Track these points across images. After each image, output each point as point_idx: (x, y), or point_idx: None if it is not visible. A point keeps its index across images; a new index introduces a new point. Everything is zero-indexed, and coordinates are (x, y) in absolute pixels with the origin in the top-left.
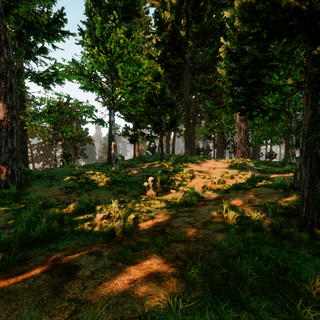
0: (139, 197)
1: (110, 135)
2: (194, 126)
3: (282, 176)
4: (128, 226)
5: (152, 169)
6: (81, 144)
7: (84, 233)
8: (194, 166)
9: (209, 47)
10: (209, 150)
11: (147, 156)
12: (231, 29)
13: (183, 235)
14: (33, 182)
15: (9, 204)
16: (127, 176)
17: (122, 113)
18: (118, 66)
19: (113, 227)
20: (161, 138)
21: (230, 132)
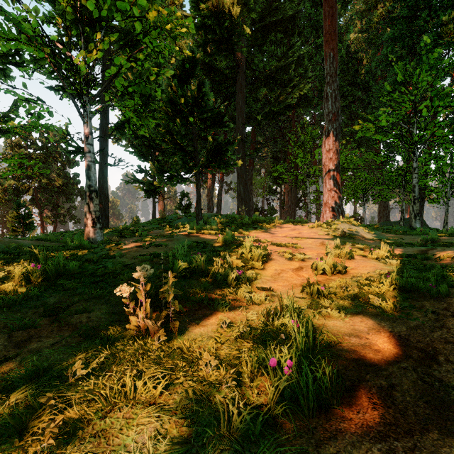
0: (94, 344)
1: (101, 177)
2: (252, 173)
3: (452, 252)
4: None
5: (174, 239)
6: (66, 200)
7: None
8: (259, 233)
9: (275, 47)
10: (273, 210)
11: (174, 218)
12: (308, 25)
13: None
14: None
15: None
16: (101, 257)
17: (132, 145)
18: None
19: None
20: (198, 182)
21: (309, 181)
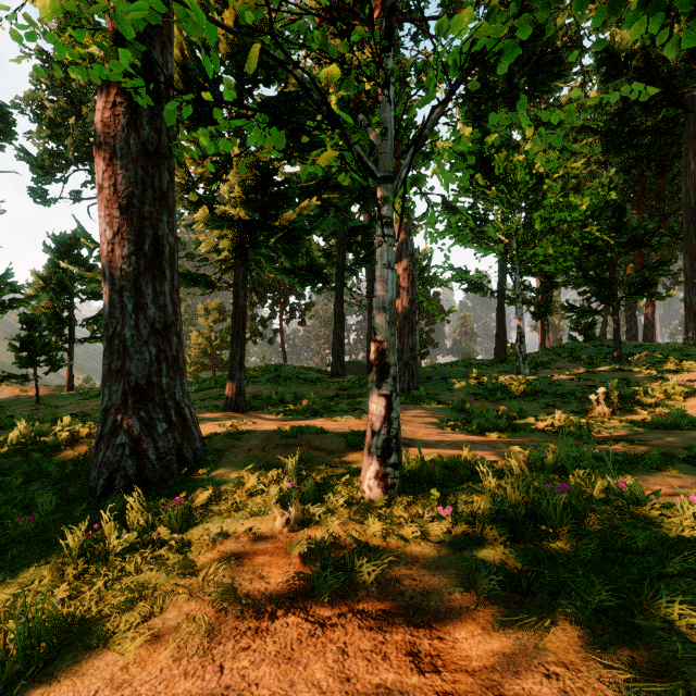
0: (582, 414)
1: (499, 311)
2: None
3: None
4: (585, 431)
5: (597, 375)
6: (427, 322)
7: (536, 433)
8: None
9: None
10: None
11: (575, 347)
12: None
13: (652, 444)
14: (425, 385)
15: (434, 404)
16: (552, 384)
17: None
18: (535, 217)
19: (567, 430)
20: (615, 313)
21: None
